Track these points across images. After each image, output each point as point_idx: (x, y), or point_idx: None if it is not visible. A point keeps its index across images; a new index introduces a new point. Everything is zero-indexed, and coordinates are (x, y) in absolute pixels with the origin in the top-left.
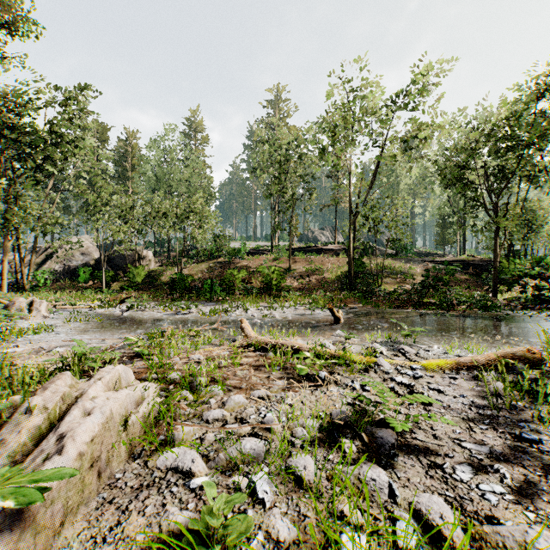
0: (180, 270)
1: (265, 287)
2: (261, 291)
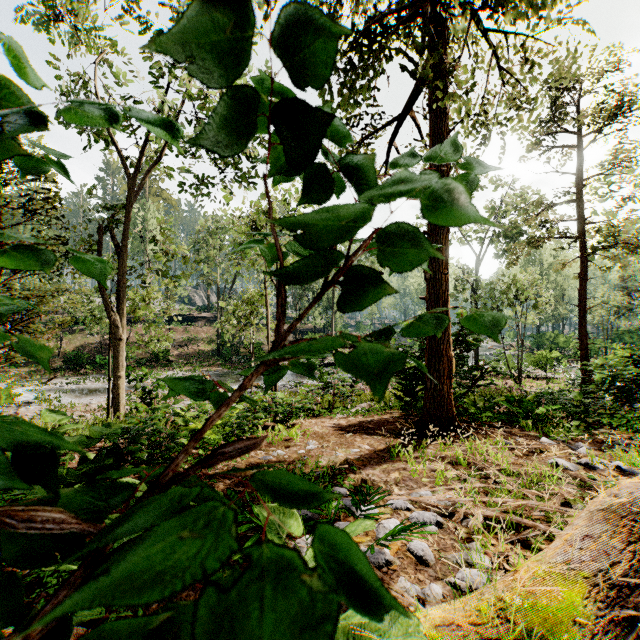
0: (61, 345)
1: (154, 358)
2: (148, 361)
